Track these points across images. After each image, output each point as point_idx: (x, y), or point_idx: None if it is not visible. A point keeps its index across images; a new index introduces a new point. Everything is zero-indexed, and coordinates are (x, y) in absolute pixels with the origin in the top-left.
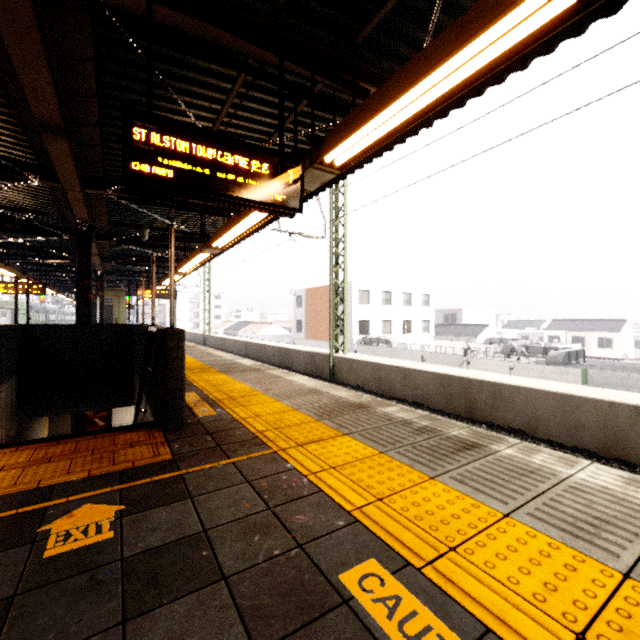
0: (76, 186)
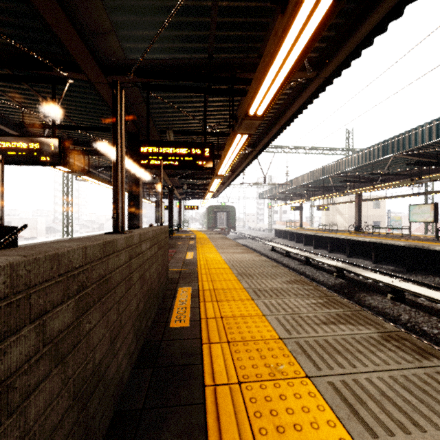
0: None
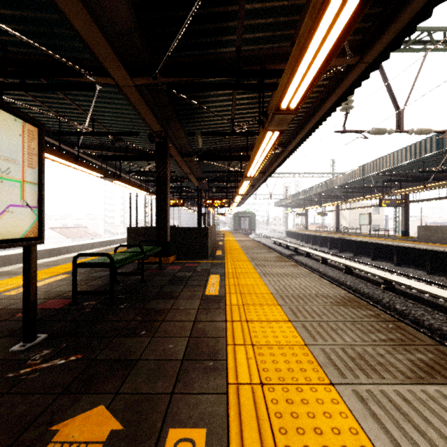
0: (179, 163)
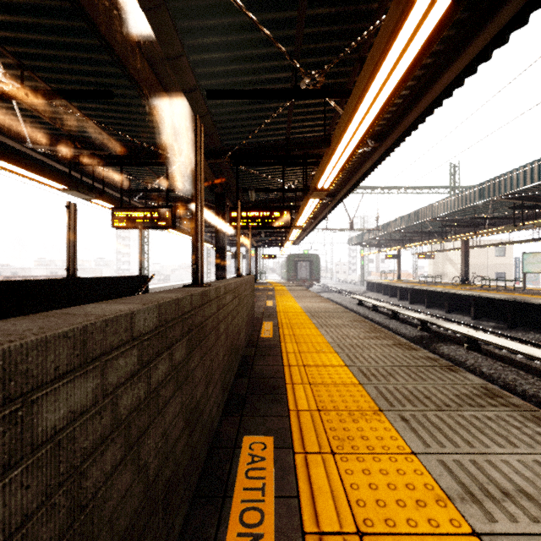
0: None
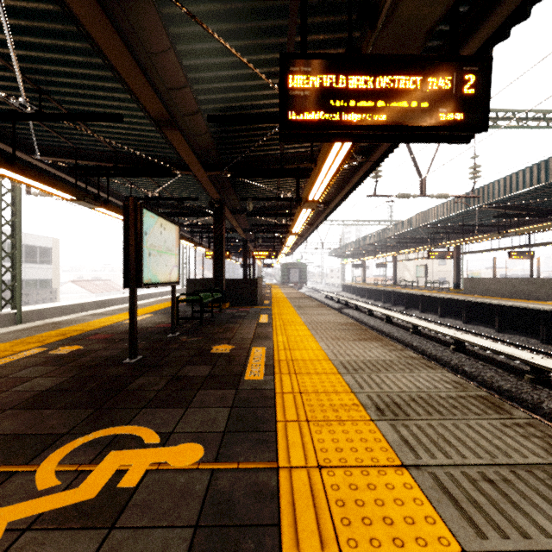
0: (229, 218)
